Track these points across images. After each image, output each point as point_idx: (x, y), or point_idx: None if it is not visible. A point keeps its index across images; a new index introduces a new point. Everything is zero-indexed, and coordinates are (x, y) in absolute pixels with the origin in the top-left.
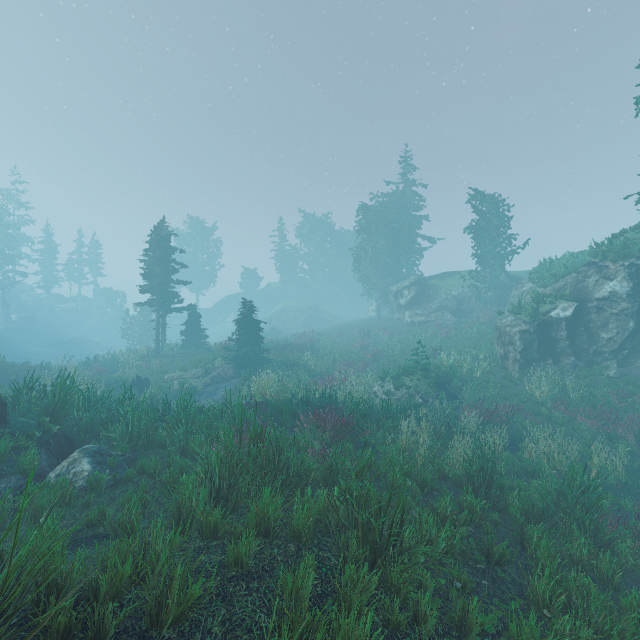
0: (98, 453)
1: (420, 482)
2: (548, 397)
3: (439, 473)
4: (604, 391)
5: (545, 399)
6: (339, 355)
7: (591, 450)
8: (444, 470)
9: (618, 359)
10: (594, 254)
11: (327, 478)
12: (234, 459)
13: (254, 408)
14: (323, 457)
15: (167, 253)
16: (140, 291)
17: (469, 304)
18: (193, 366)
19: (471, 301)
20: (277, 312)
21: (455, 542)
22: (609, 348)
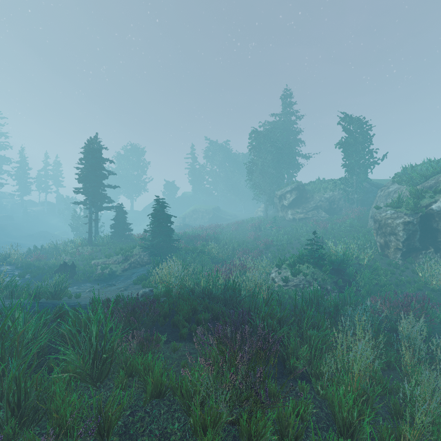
0: None
1: None
2: None
3: None
4: None
5: None
6: (237, 244)
7: None
8: None
9: None
10: None
11: None
12: None
13: None
14: None
15: (97, 161)
16: (74, 192)
17: (339, 204)
18: (115, 253)
19: (340, 202)
20: (189, 212)
21: None
22: None
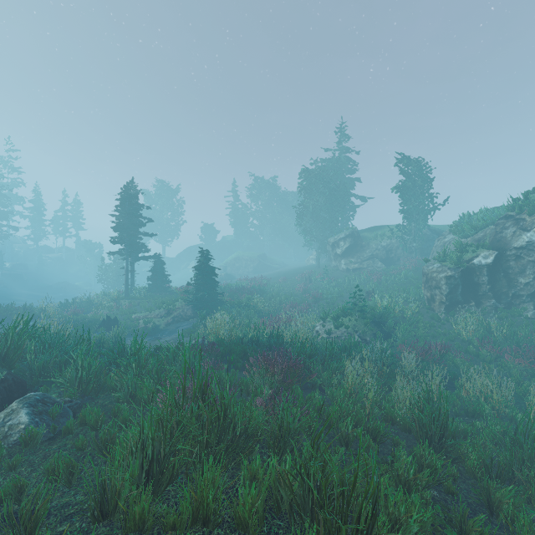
0: (41, 402)
1: (372, 431)
2: (474, 336)
3: (386, 417)
4: (526, 331)
5: (471, 338)
6: (284, 297)
7: (523, 388)
8: (392, 414)
9: (534, 301)
10: (511, 208)
11: (278, 439)
12: (170, 424)
13: (198, 359)
14: (272, 404)
15: (135, 209)
16: (111, 242)
17: (396, 253)
18: (157, 307)
19: (398, 251)
20: (231, 260)
21: (426, 519)
22: (526, 292)
